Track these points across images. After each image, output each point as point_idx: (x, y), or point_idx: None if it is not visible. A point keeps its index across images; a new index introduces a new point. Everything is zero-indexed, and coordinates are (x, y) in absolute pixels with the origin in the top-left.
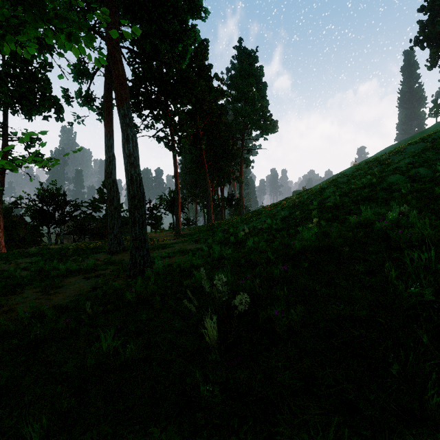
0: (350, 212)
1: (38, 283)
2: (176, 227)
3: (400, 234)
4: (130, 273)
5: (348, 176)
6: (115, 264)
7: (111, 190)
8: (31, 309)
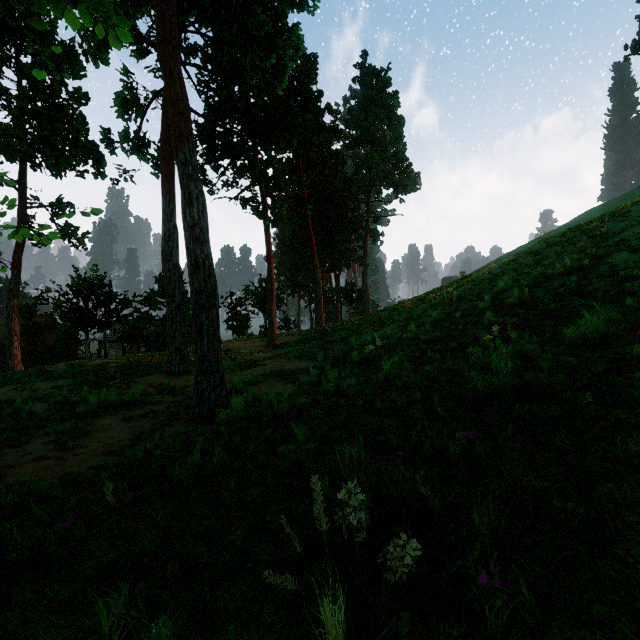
0: (549, 314)
1: (54, 426)
2: (269, 334)
3: None
4: (194, 414)
5: (536, 255)
6: (175, 393)
7: (171, 280)
8: (21, 486)
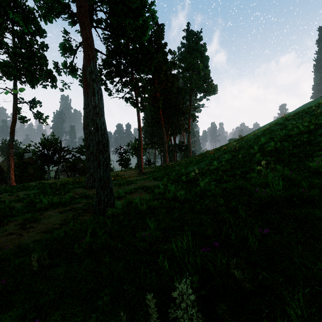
0: (292, 156)
1: (22, 215)
2: (139, 167)
3: None
4: (96, 210)
5: (280, 125)
6: (88, 198)
7: (88, 139)
8: None
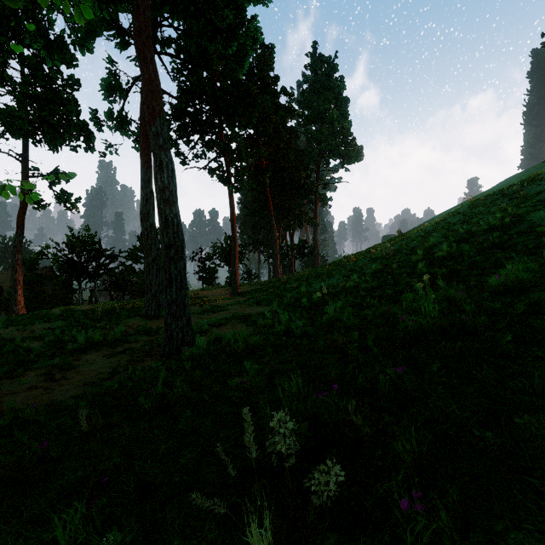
0: (474, 266)
1: (46, 361)
2: (232, 284)
3: None
4: (164, 351)
5: (463, 215)
6: (150, 334)
7: (148, 237)
8: (11, 412)
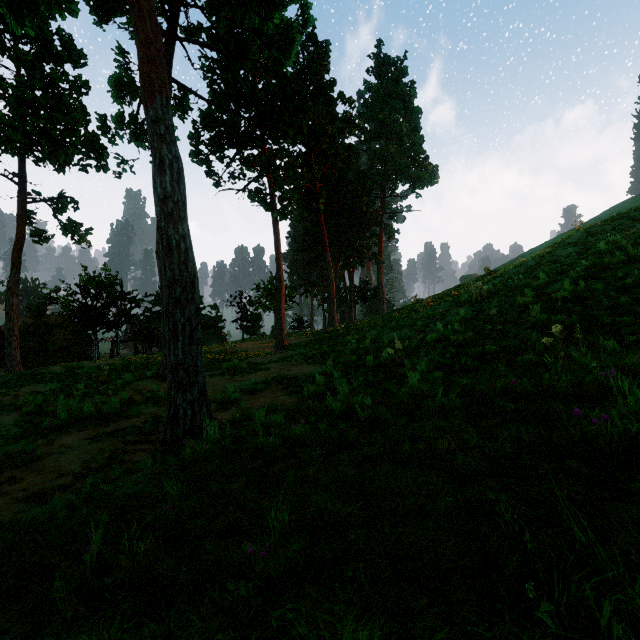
0: (618, 311)
1: (7, 445)
2: (277, 334)
3: None
4: (166, 437)
5: (576, 245)
6: (161, 403)
7: None
8: None
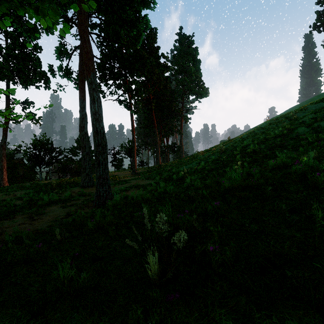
0: (266, 156)
1: (27, 210)
2: (133, 168)
3: (317, 175)
4: (96, 204)
5: (263, 128)
6: (86, 195)
7: (84, 140)
8: (15, 233)
